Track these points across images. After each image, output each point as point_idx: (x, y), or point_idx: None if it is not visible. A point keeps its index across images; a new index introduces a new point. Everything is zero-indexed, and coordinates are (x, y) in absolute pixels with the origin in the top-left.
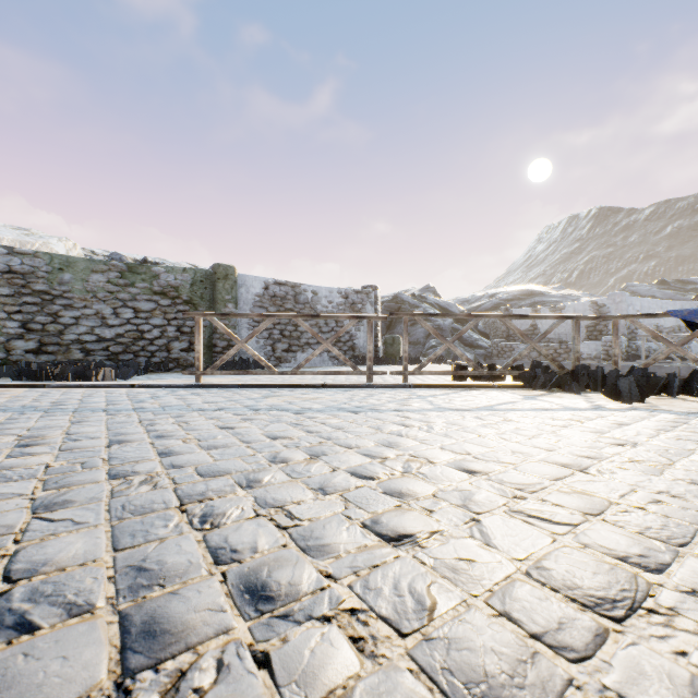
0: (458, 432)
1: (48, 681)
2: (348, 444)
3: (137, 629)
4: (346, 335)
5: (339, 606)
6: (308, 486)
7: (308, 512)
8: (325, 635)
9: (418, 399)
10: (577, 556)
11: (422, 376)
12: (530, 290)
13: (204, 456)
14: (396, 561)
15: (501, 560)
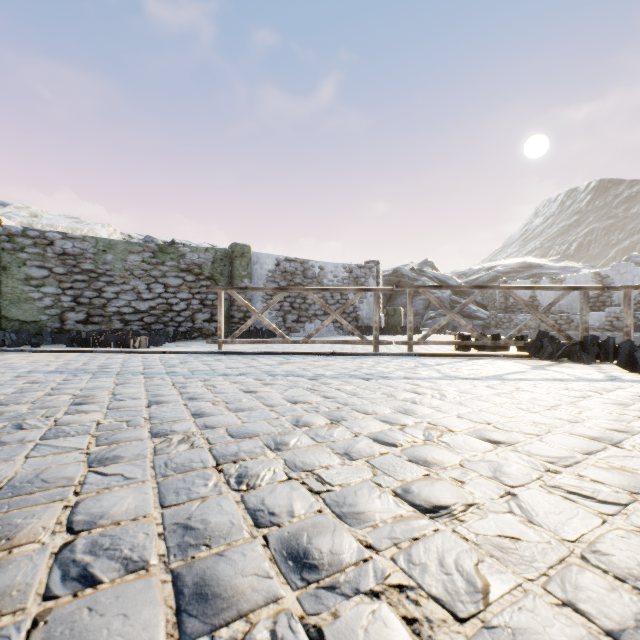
0: (472, 401)
1: (112, 639)
2: (365, 410)
3: (190, 591)
4: (350, 307)
5: (386, 581)
6: (333, 451)
7: (337, 477)
8: (376, 612)
9: (425, 368)
10: (636, 541)
11: (425, 346)
12: (528, 263)
13: (233, 418)
14: (436, 534)
15: (549, 540)
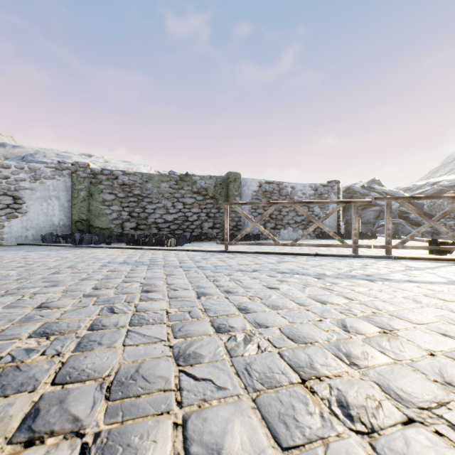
0: None
1: None
2: (406, 317)
3: None
4: (315, 217)
5: None
6: (426, 376)
7: None
8: None
9: (418, 271)
10: None
11: (393, 249)
12: None
13: (276, 316)
14: None
15: None
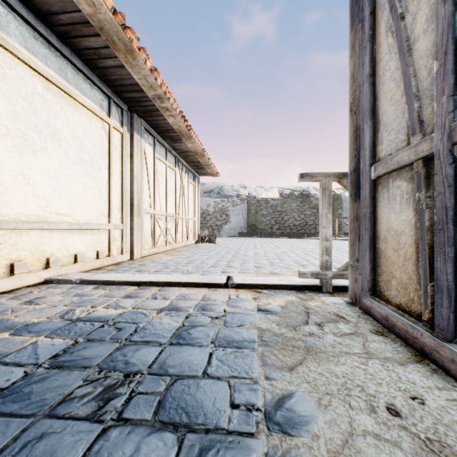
0: None
1: None
2: None
3: None
4: None
5: None
6: None
7: None
8: None
9: None
10: None
11: None
12: None
13: None
14: None
15: None
